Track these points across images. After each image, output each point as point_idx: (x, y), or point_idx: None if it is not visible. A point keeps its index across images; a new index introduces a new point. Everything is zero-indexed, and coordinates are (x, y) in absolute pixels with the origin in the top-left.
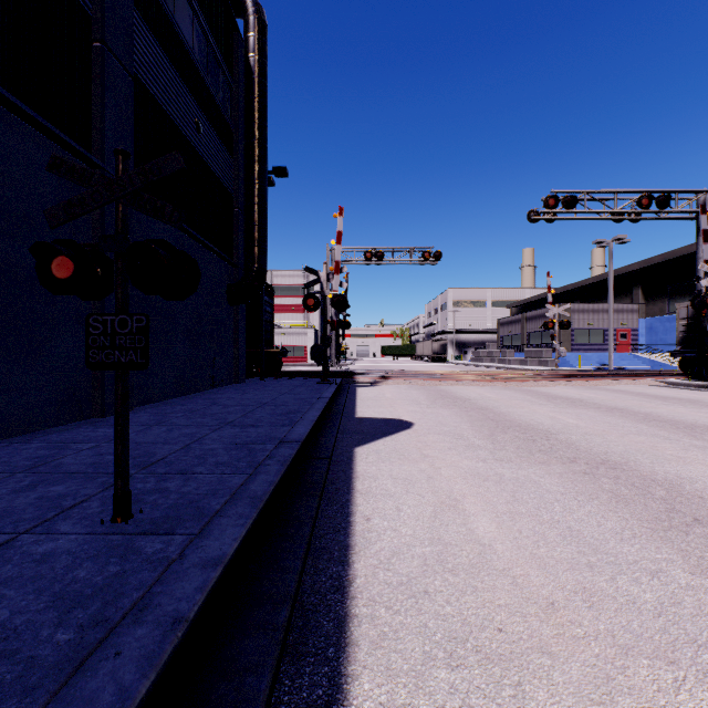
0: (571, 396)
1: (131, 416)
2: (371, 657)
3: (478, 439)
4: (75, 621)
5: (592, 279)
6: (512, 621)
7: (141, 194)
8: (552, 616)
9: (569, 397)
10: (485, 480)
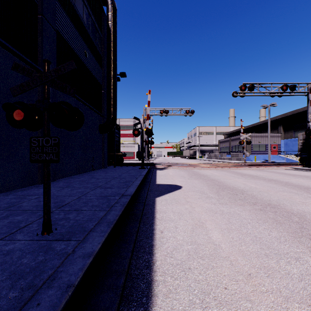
0: (252, 174)
1: (55, 183)
2: (163, 302)
3: (211, 194)
4: (19, 286)
5: (260, 122)
6: (231, 283)
7: (55, 80)
8: (250, 281)
9: (251, 174)
10: (215, 213)
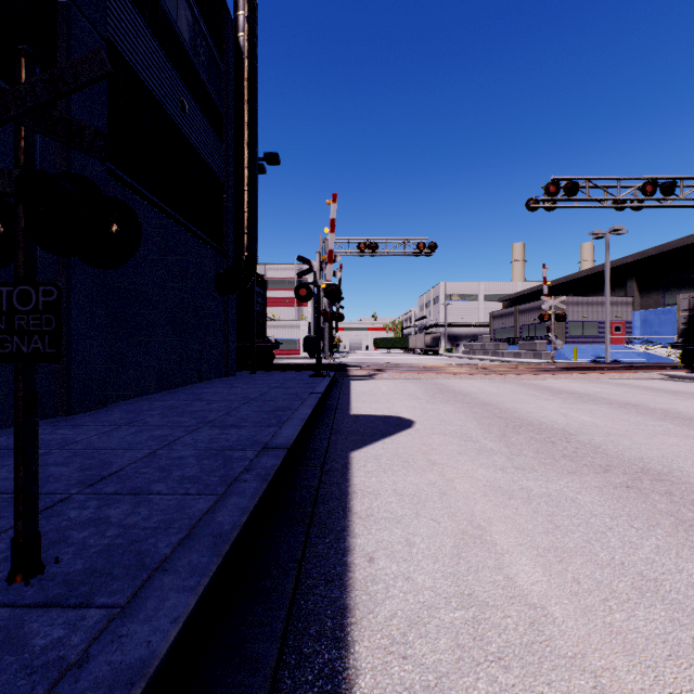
0: (576, 390)
1: (101, 414)
2: None
3: (489, 441)
4: None
5: (585, 272)
6: None
7: (48, 111)
8: None
9: (574, 391)
10: (510, 497)
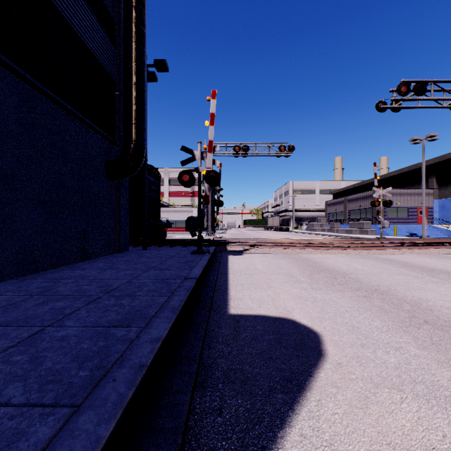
0: (443, 268)
1: None
2: None
3: None
4: None
5: (395, 172)
6: None
7: None
8: None
9: (444, 270)
10: None
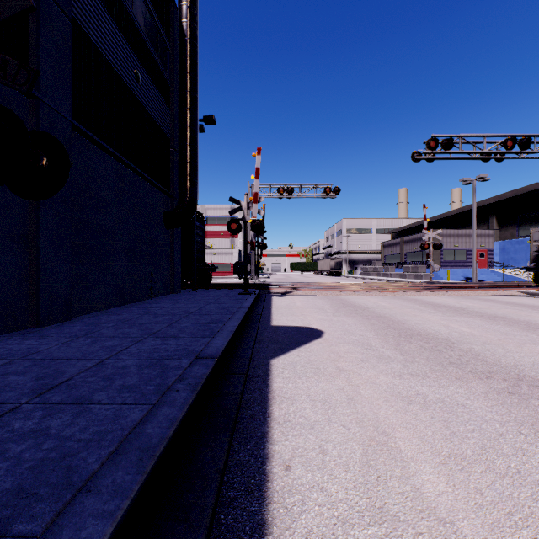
0: (452, 305)
1: (65, 326)
2: None
3: (387, 349)
4: None
5: (456, 210)
6: None
7: None
8: None
9: (451, 306)
10: (409, 403)
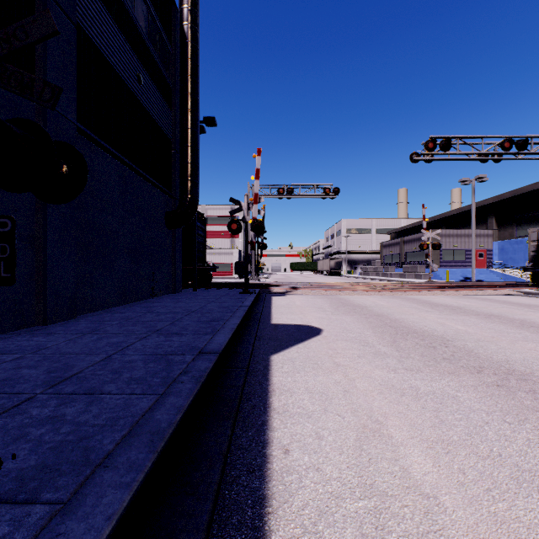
0: (449, 304)
1: (71, 324)
2: None
3: (383, 346)
4: None
5: (455, 211)
6: None
7: (3, 65)
8: None
9: (448, 305)
10: (402, 395)
